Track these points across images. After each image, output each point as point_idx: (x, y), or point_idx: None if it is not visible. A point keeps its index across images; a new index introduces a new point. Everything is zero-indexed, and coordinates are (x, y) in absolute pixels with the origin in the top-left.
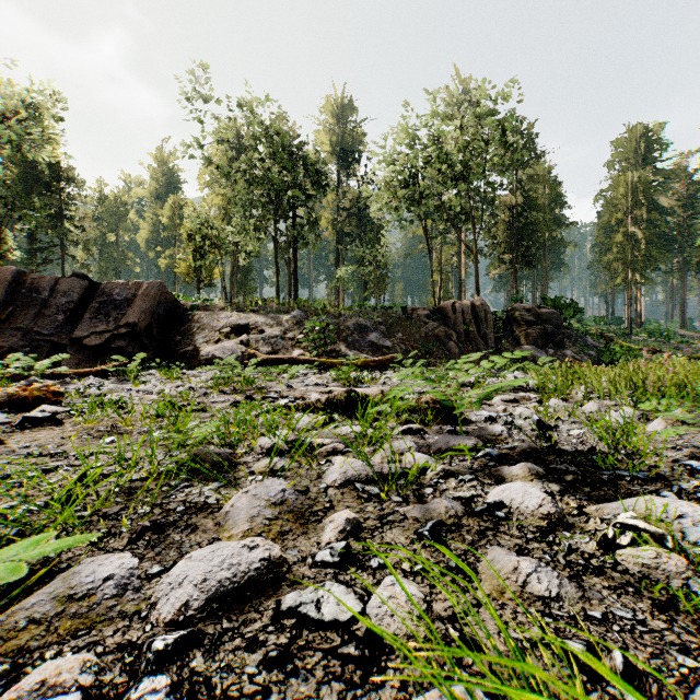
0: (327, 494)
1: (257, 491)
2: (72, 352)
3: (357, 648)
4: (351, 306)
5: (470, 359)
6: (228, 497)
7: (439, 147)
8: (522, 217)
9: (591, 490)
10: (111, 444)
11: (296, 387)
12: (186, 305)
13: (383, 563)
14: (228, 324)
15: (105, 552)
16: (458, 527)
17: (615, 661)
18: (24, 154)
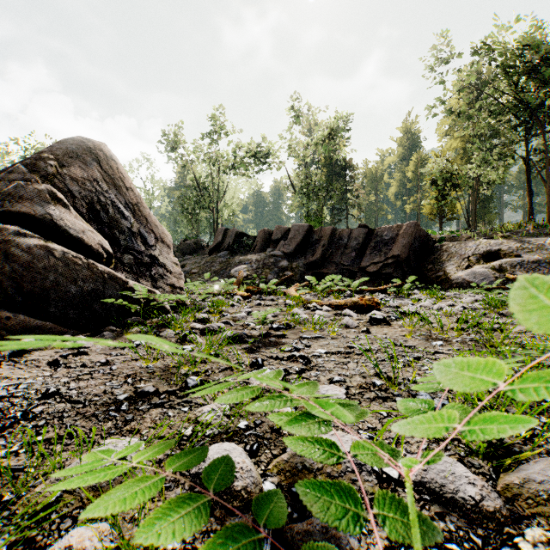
0: None
1: None
2: (360, 276)
3: None
4: None
5: None
6: None
7: None
8: None
9: None
10: (441, 347)
11: None
12: (434, 238)
13: None
14: (476, 251)
15: (545, 452)
16: None
17: None
18: (331, 159)
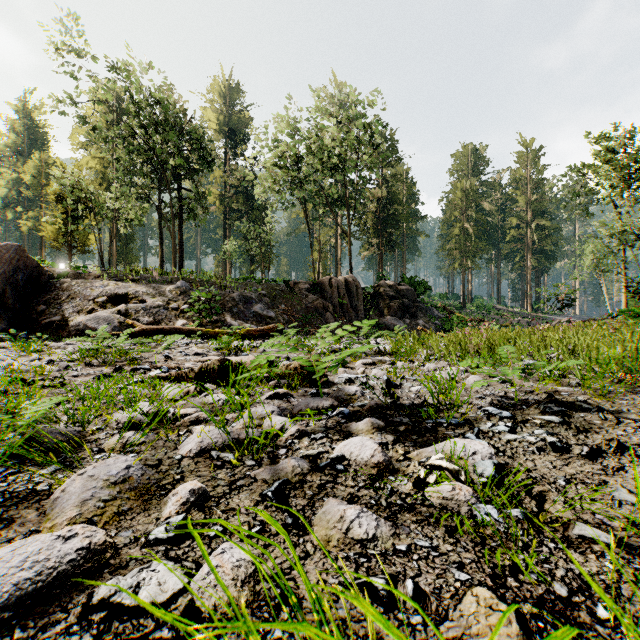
0: (180, 466)
1: (95, 471)
2: None
3: (171, 628)
4: (237, 279)
5: (330, 328)
6: (64, 480)
7: (318, 139)
8: (386, 208)
9: (417, 437)
10: None
11: (175, 357)
12: (53, 272)
13: (221, 531)
14: (103, 293)
15: None
16: (302, 484)
17: (407, 589)
18: None
